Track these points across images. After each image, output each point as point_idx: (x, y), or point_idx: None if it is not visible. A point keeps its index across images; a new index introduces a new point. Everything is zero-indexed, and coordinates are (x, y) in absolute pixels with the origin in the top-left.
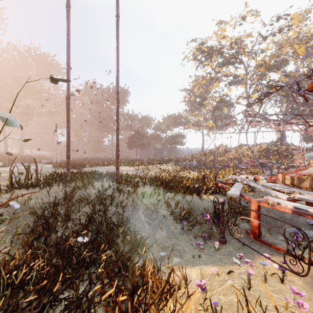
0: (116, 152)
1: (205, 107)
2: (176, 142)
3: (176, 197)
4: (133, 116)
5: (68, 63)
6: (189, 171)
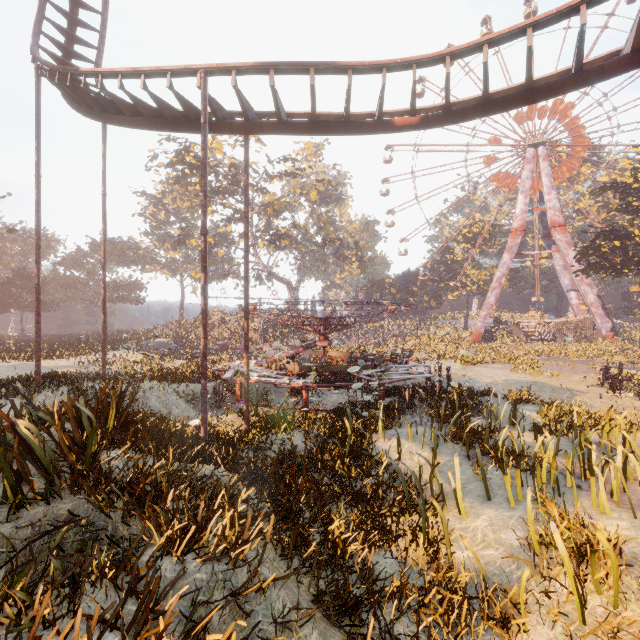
0: (103, 348)
1: (187, 238)
2: (126, 297)
3: (180, 387)
4: (2, 228)
5: (39, 246)
6: (172, 359)
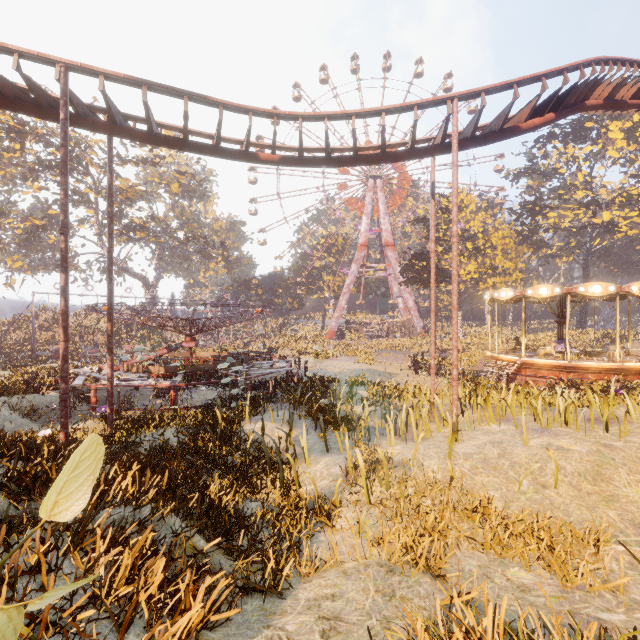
0: None
1: None
2: None
3: (12, 400)
4: None
5: None
6: None
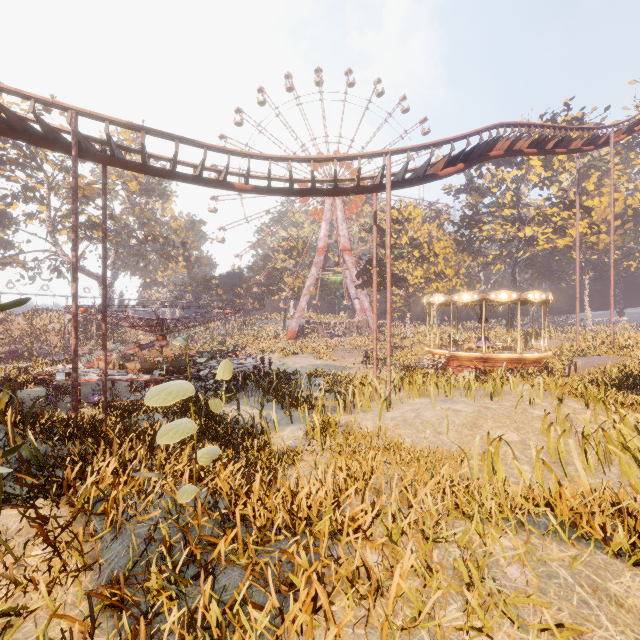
0: None
1: None
2: None
3: None
4: None
5: None
6: None
